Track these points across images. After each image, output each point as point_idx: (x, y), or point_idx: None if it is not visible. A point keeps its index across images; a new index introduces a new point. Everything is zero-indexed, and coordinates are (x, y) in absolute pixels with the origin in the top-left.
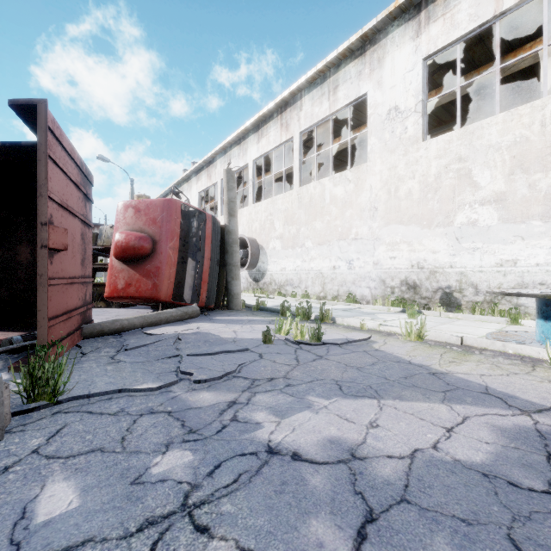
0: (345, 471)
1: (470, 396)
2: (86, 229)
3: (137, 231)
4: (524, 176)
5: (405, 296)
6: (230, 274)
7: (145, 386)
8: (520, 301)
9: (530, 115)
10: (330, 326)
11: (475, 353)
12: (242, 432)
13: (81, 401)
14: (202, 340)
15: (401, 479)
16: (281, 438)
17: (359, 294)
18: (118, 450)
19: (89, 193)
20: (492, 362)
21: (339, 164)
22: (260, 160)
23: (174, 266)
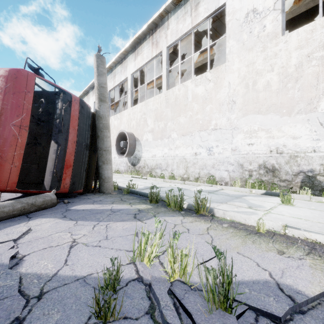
0: None
1: None
2: None
3: None
4: None
5: (263, 179)
6: (101, 158)
7: None
8: None
9: None
10: (211, 224)
11: None
12: None
13: None
14: None
15: None
16: None
17: (218, 176)
18: None
19: None
20: None
21: None
22: (138, 79)
23: (20, 147)
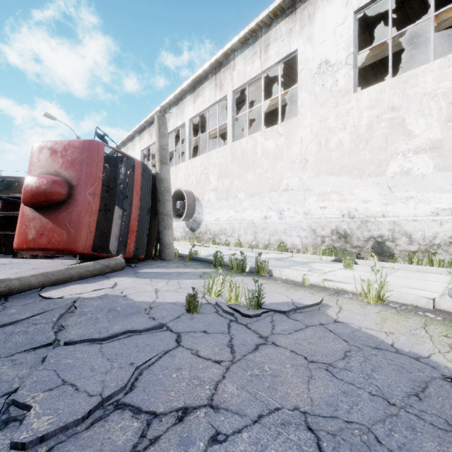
0: None
1: None
2: None
3: (52, 174)
4: None
5: (335, 245)
6: (162, 223)
7: None
8: None
9: None
10: (267, 281)
11: None
12: None
13: None
14: (106, 308)
15: None
16: None
17: (290, 242)
18: None
19: None
20: None
21: (267, 127)
22: (197, 122)
23: (94, 214)
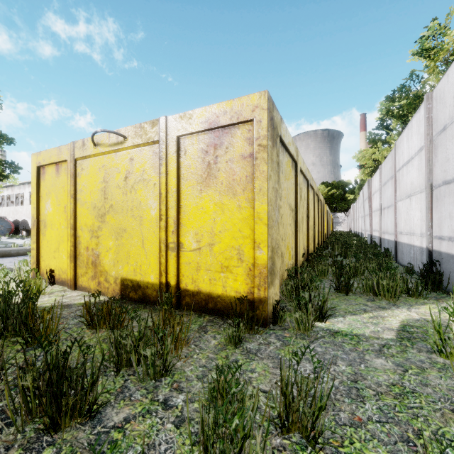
0: None
1: None
2: None
3: None
4: None
5: None
6: None
7: None
8: None
9: None
10: None
11: None
12: None
13: None
14: None
15: None
16: None
17: None
18: None
19: None
20: None
21: None
22: None
23: None
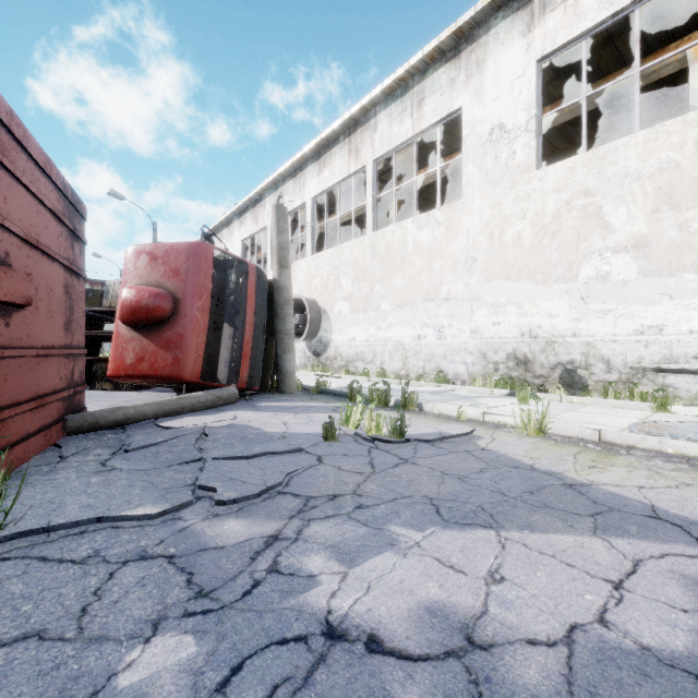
0: (460, 676)
1: (633, 523)
2: (74, 280)
3: (152, 285)
4: (673, 213)
5: (512, 374)
6: (281, 345)
7: (139, 512)
8: (667, 381)
9: (681, 133)
10: (415, 415)
11: (621, 453)
12: (284, 595)
13: (34, 538)
14: (238, 436)
15: (560, 694)
16: (348, 606)
17: (452, 371)
18: (69, 636)
19: (78, 229)
20: (648, 467)
21: (424, 204)
22: (322, 199)
23: (203, 334)
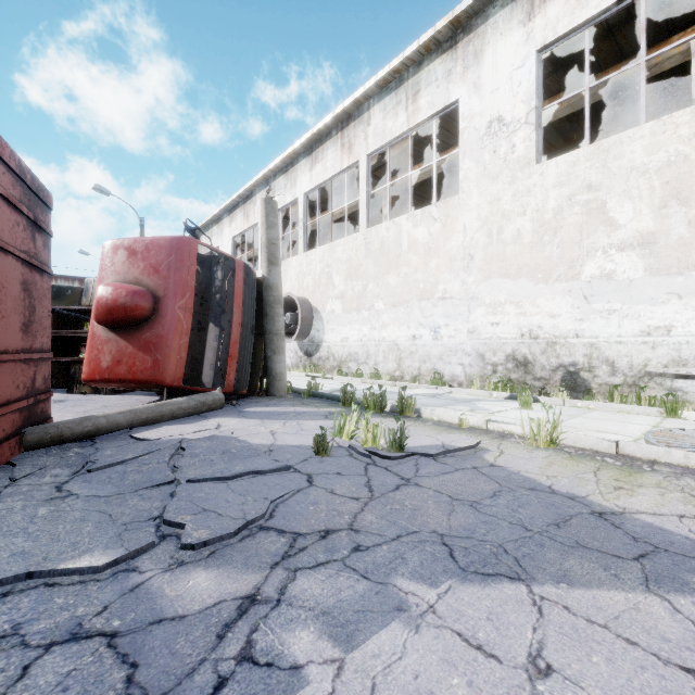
0: None
1: (689, 570)
2: (35, 275)
3: (131, 283)
4: (682, 209)
5: (511, 376)
6: (270, 346)
7: (82, 563)
8: (676, 384)
9: (691, 124)
10: (413, 422)
11: (645, 469)
12: None
13: None
14: (219, 450)
15: None
16: None
17: (448, 373)
18: None
19: (42, 219)
20: (681, 489)
21: (418, 202)
22: (314, 195)
23: (186, 334)
